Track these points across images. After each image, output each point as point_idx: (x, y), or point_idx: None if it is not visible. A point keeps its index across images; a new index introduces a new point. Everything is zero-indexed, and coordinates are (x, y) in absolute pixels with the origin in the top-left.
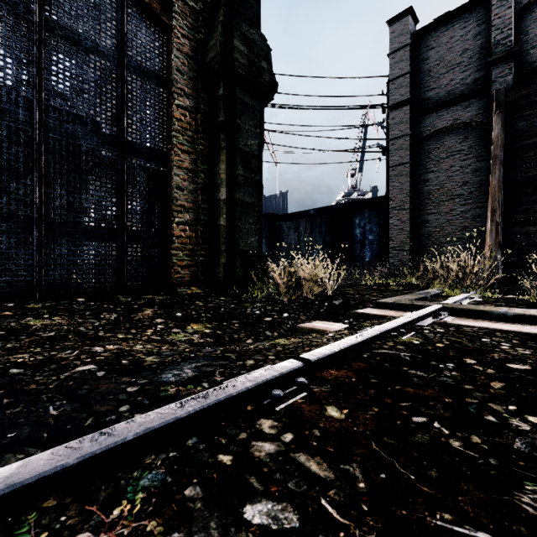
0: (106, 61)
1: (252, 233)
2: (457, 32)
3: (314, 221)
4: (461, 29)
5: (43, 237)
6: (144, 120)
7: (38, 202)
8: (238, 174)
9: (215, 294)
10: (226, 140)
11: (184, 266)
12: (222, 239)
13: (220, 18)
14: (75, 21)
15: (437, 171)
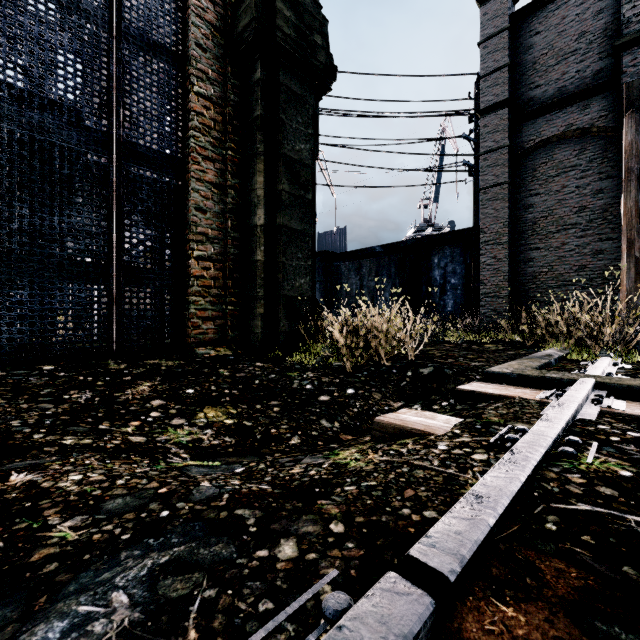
0: (92, 25)
1: (301, 272)
2: (572, 10)
3: (380, 261)
4: (576, 6)
5: None
6: (149, 112)
7: None
8: (282, 189)
9: (249, 358)
10: (265, 142)
11: (206, 318)
12: (260, 280)
13: None
14: None
15: (544, 193)
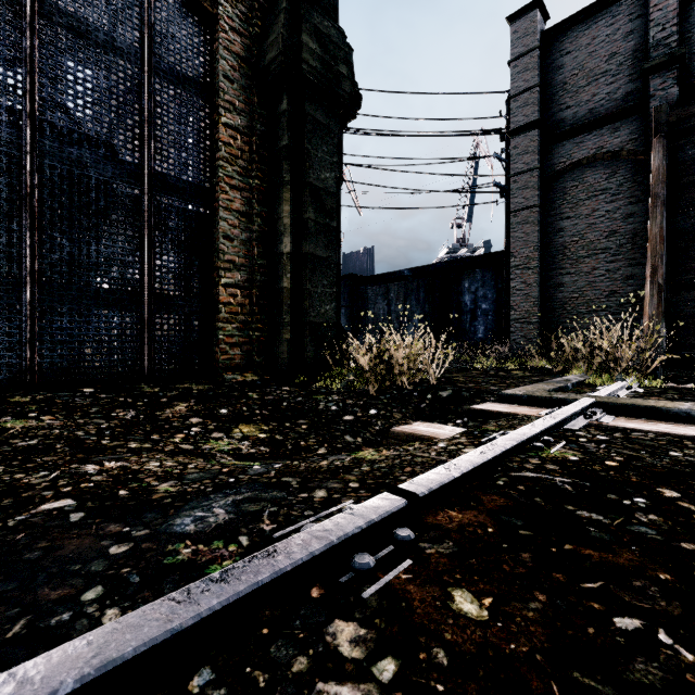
0: (126, 62)
1: (326, 299)
2: (602, 30)
3: (409, 285)
4: (607, 27)
5: (35, 304)
6: (179, 144)
7: (28, 255)
8: (308, 218)
9: (275, 383)
10: (291, 172)
11: (233, 344)
12: (286, 307)
13: (282, 4)
14: (82, 5)
15: (575, 217)
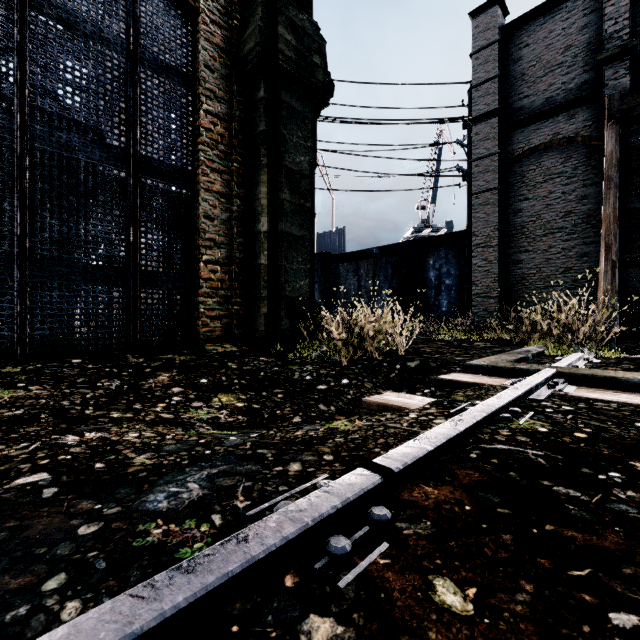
0: (113, 52)
1: (301, 275)
2: (558, 24)
3: (378, 263)
4: (562, 21)
5: (26, 279)
6: (163, 129)
7: (20, 233)
8: (284, 199)
9: (253, 354)
10: (268, 156)
11: (214, 317)
12: (263, 282)
13: None
14: None
15: (532, 199)
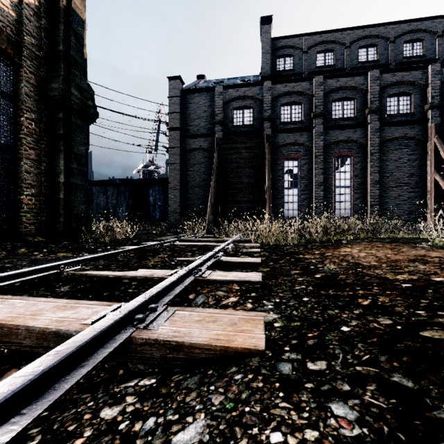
0: None
1: (82, 203)
2: (202, 100)
3: (120, 189)
4: (203, 99)
5: None
6: None
7: None
8: (73, 167)
9: (58, 241)
10: (64, 146)
11: (31, 223)
12: (62, 207)
13: (61, 72)
14: None
15: (193, 171)
